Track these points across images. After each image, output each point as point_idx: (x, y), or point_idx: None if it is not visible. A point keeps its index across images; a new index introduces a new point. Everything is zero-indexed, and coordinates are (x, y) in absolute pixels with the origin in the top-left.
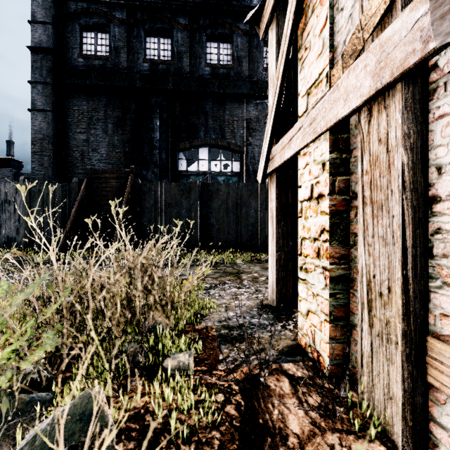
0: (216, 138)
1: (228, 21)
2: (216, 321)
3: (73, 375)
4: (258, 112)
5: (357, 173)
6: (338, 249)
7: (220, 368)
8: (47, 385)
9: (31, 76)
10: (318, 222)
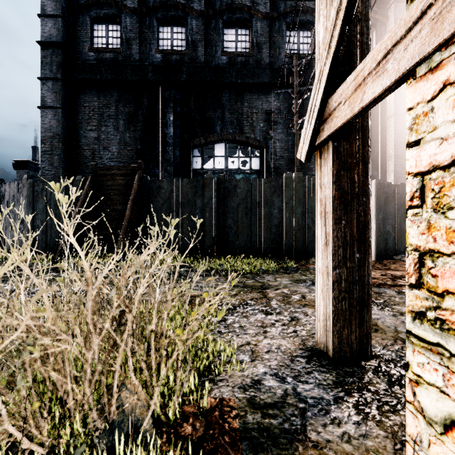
0: (233, 133)
1: (246, 4)
2: (236, 387)
3: None
4: (280, 102)
5: None
6: None
7: None
8: None
9: (42, 72)
10: None
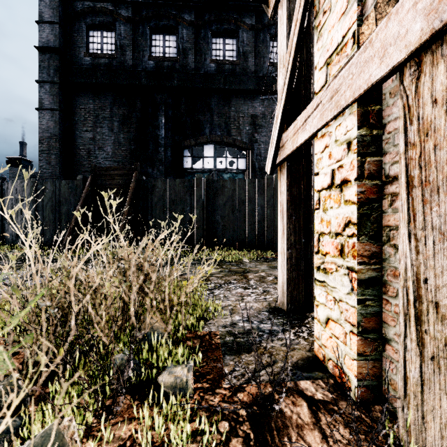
0: (221, 135)
1: (233, 16)
2: (220, 326)
3: (51, 393)
4: (264, 107)
5: (393, 152)
6: (368, 246)
7: (224, 386)
8: (19, 406)
9: (39, 75)
10: (342, 214)
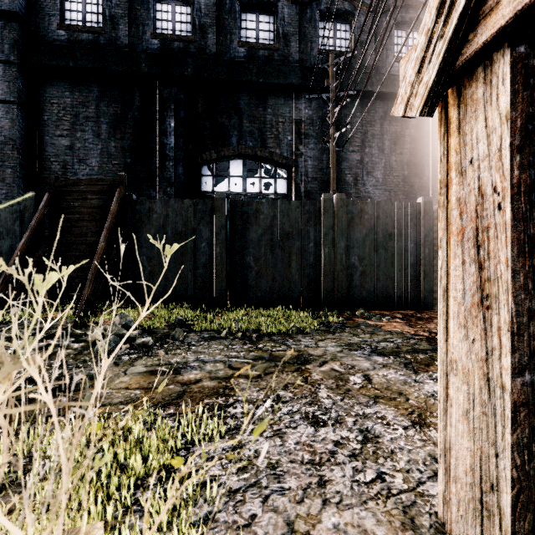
0: (253, 147)
1: None
2: None
3: None
4: (312, 110)
5: None
6: None
7: None
8: None
9: None
10: None
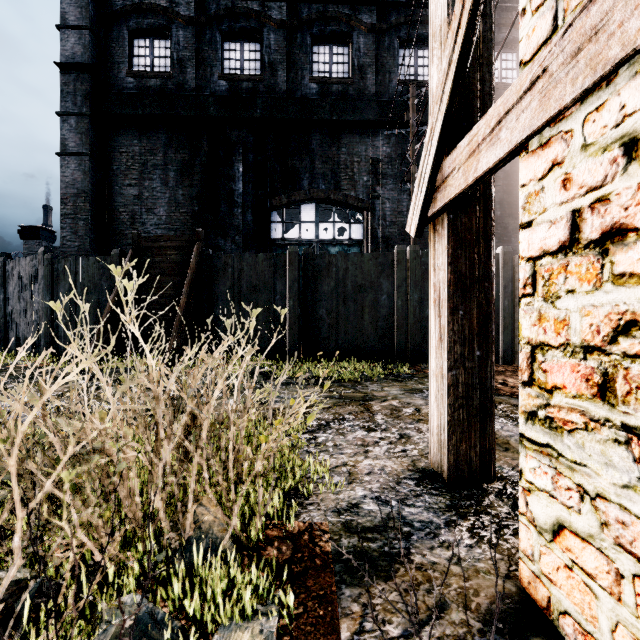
0: (326, 190)
1: (344, 12)
2: (329, 511)
3: None
4: (390, 148)
5: None
6: None
7: None
8: None
9: (61, 105)
10: (605, 304)
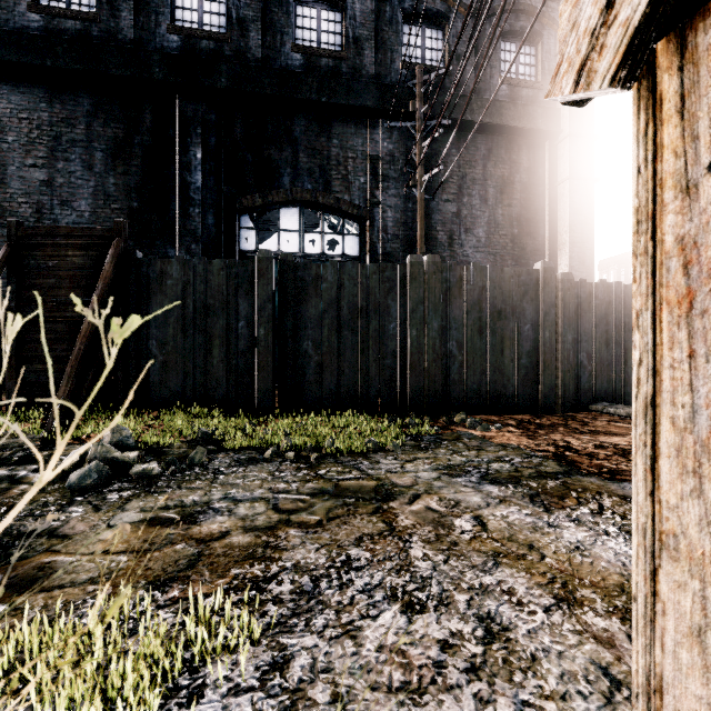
0: (313, 190)
1: None
2: None
3: None
4: (393, 144)
5: None
6: None
7: None
8: None
9: None
10: None
